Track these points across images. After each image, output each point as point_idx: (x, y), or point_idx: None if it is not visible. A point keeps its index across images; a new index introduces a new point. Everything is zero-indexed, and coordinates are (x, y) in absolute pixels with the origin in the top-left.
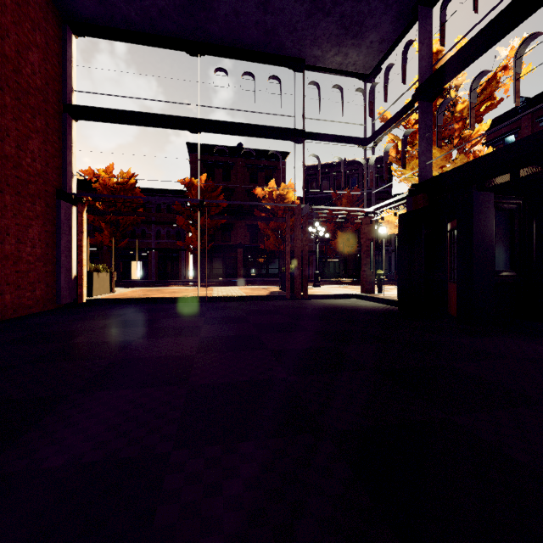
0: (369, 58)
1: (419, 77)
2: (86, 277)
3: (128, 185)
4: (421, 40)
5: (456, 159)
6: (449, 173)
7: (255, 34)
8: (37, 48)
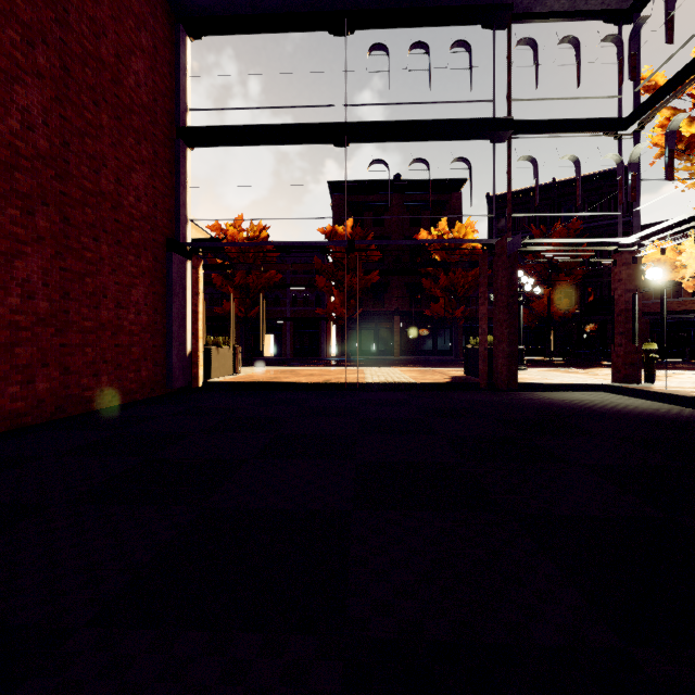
0: None
1: None
2: (202, 354)
3: (259, 240)
4: None
5: None
6: None
7: None
8: (143, 53)
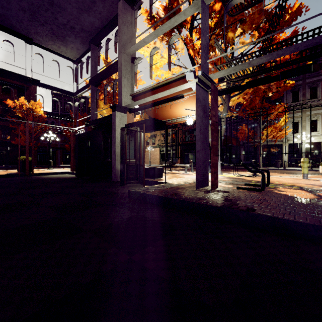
0: (73, 53)
1: (91, 75)
2: None
3: None
4: (92, 59)
5: None
6: (97, 120)
7: None
8: None
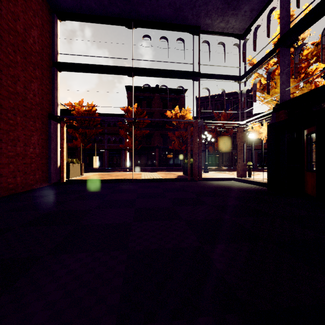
0: (243, 22)
1: (280, 31)
2: (65, 167)
3: (91, 111)
4: (281, 6)
5: (304, 87)
6: (305, 95)
7: (168, 11)
8: (37, 27)
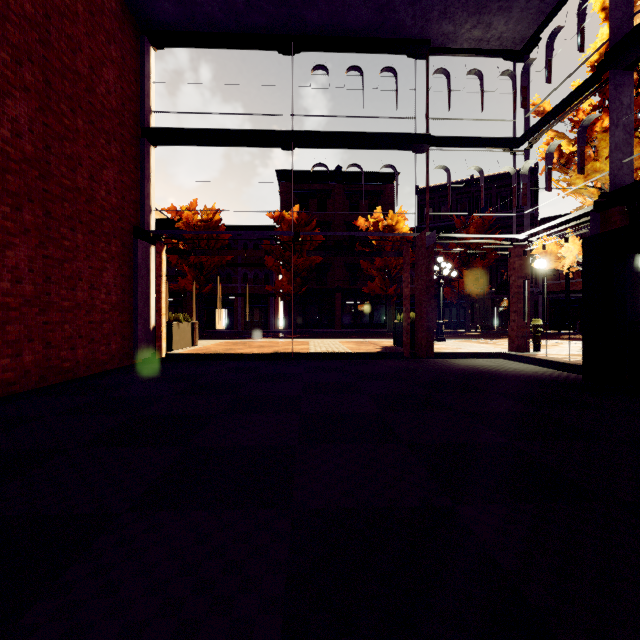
0: (522, 25)
1: (611, 35)
2: (165, 328)
3: (212, 222)
4: None
5: None
6: None
7: (364, 14)
8: (112, 64)
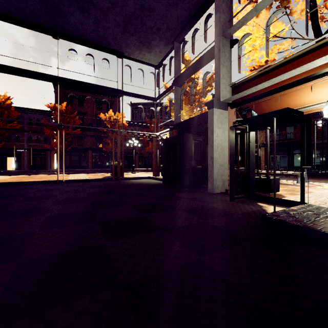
0: (156, 58)
1: (175, 75)
2: None
3: (5, 104)
4: (175, 58)
5: (195, 113)
6: (183, 122)
7: (93, 35)
8: None
